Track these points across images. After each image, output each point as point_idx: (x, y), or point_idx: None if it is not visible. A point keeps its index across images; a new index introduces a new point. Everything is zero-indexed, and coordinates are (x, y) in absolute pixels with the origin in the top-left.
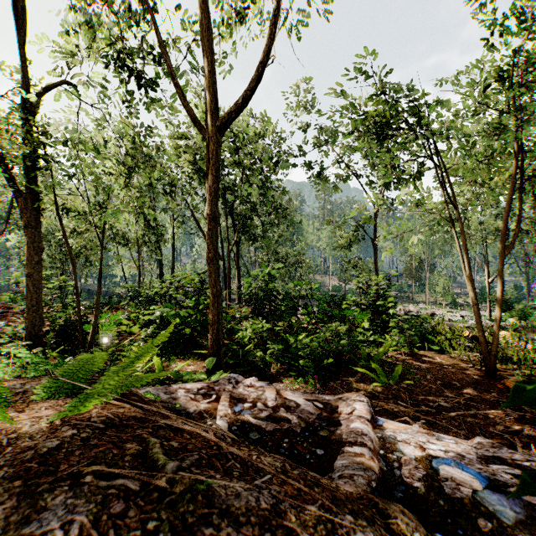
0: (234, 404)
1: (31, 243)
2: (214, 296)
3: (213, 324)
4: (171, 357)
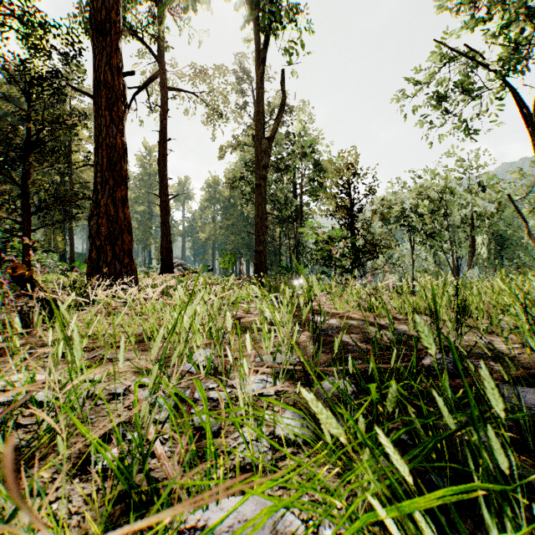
0: None
1: None
2: None
3: None
4: None
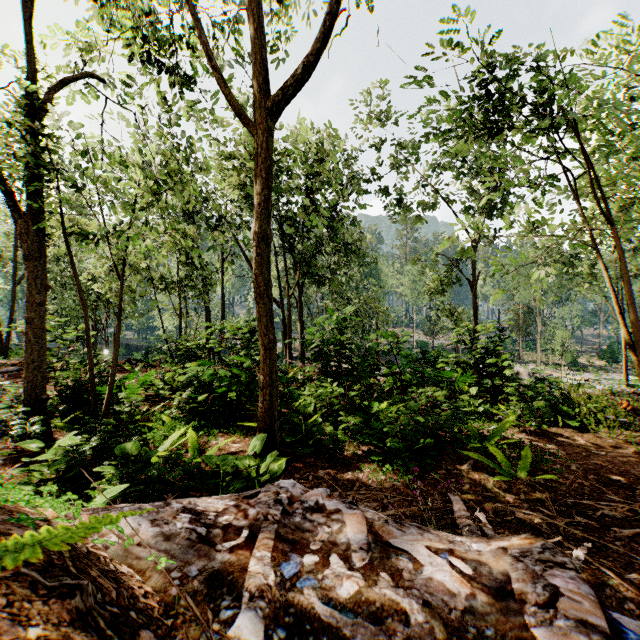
0: (283, 557)
1: (31, 279)
2: (266, 349)
3: (264, 388)
4: (211, 430)
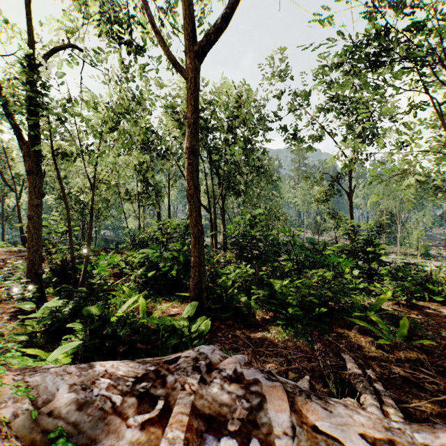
0: (198, 439)
1: (31, 188)
2: (196, 237)
3: (194, 266)
4: (157, 298)
